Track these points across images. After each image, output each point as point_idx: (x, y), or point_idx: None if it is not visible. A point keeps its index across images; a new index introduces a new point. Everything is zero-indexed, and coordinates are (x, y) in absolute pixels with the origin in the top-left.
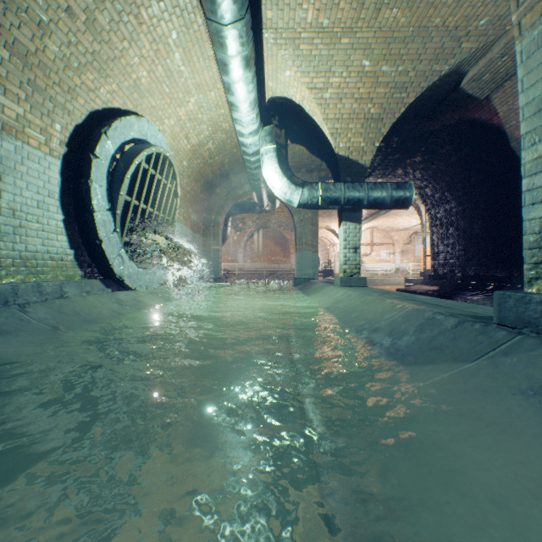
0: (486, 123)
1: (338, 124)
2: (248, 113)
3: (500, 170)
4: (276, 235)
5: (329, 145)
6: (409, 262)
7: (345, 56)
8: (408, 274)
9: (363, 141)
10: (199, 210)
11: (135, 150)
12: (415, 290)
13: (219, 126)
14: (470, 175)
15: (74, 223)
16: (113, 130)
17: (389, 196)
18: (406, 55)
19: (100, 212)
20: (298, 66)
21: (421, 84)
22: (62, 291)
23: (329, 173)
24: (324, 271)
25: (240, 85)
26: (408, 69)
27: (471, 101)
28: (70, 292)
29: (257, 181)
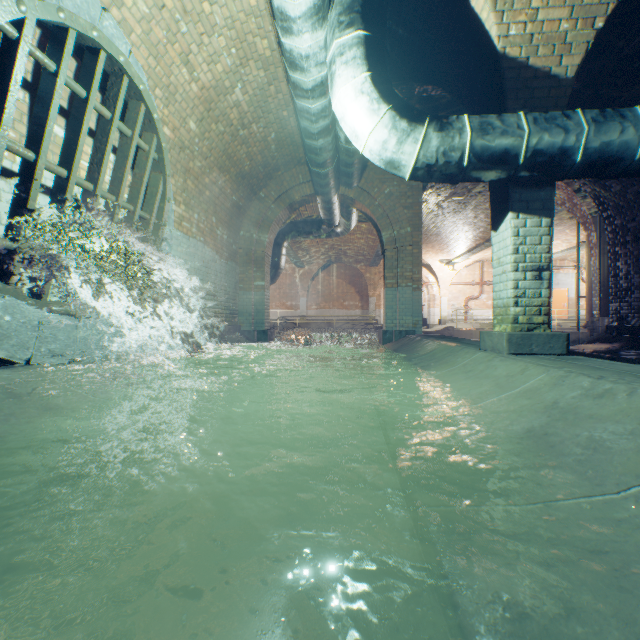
0: None
1: None
2: None
3: None
4: (350, 273)
5: (482, 38)
6: None
7: None
8: None
9: (568, 17)
10: (231, 223)
11: None
12: (598, 354)
13: (251, 46)
14: None
15: None
16: None
17: None
18: None
19: None
20: None
21: None
22: None
23: None
24: None
25: None
26: None
27: None
28: None
29: (323, 167)
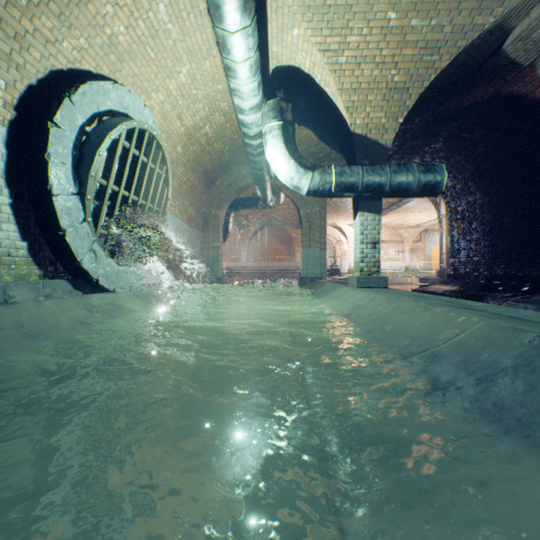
0: (526, 97)
1: (355, 96)
2: (248, 80)
3: (538, 154)
4: (280, 233)
5: (344, 122)
6: (419, 261)
7: (367, 5)
8: (418, 273)
9: (384, 117)
10: (197, 204)
11: (111, 122)
12: (435, 291)
13: (217, 106)
14: (500, 162)
15: (29, 208)
16: (81, 96)
17: (416, 181)
18: (442, 3)
19: (62, 196)
20: (308, 21)
21: (457, 42)
22: (5, 295)
23: (338, 163)
24: (330, 270)
25: (238, 39)
26: (443, 22)
27: (512, 68)
28: (19, 296)
29: (260, 171)
